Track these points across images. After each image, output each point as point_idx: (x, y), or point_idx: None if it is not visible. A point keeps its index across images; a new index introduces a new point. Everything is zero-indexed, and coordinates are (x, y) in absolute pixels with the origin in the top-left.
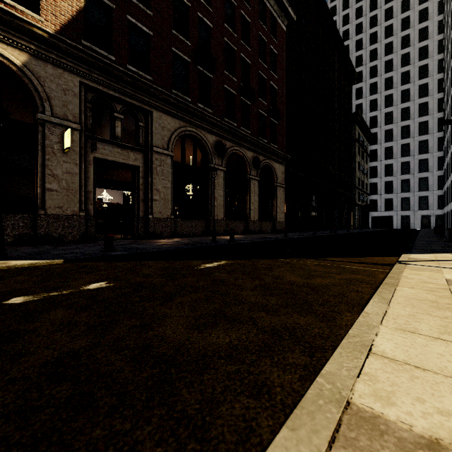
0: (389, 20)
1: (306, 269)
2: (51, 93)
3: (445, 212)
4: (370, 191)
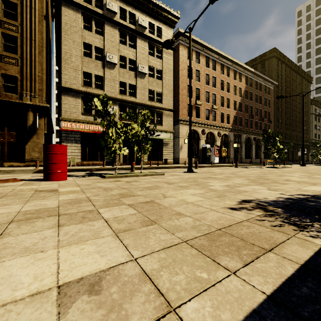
0: None
1: None
2: (230, 137)
3: None
4: None
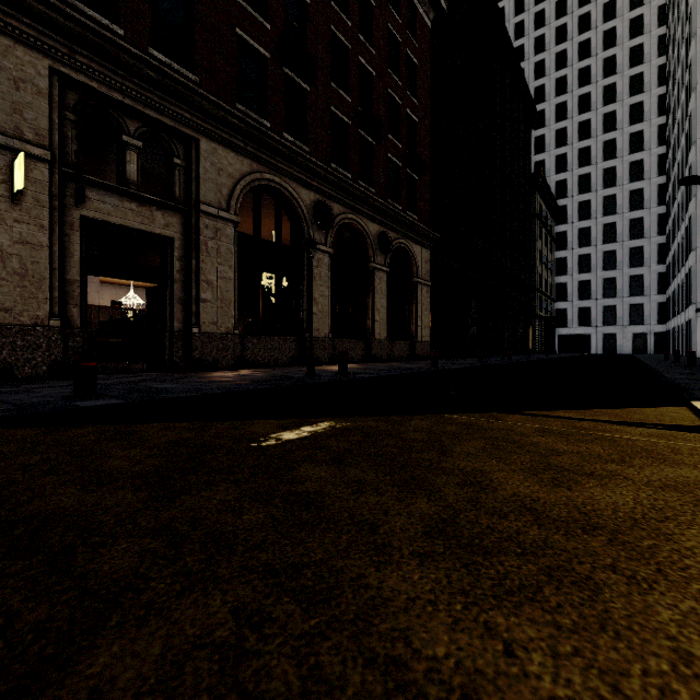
0: (585, 32)
1: (529, 446)
2: None
3: (669, 329)
4: (556, 295)
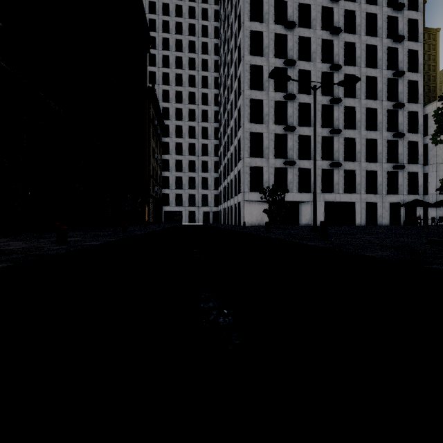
0: (179, 17)
1: None
2: None
3: (221, 209)
4: (163, 184)
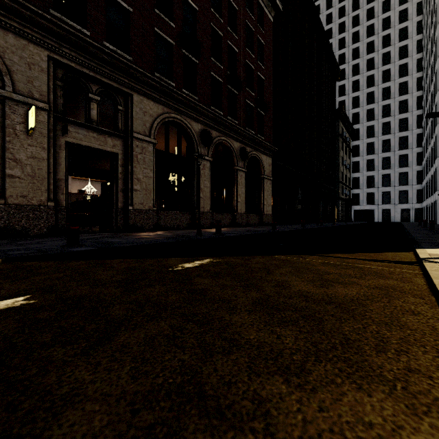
0: (371, 19)
1: (314, 270)
2: (12, 66)
3: (424, 206)
4: (352, 185)
